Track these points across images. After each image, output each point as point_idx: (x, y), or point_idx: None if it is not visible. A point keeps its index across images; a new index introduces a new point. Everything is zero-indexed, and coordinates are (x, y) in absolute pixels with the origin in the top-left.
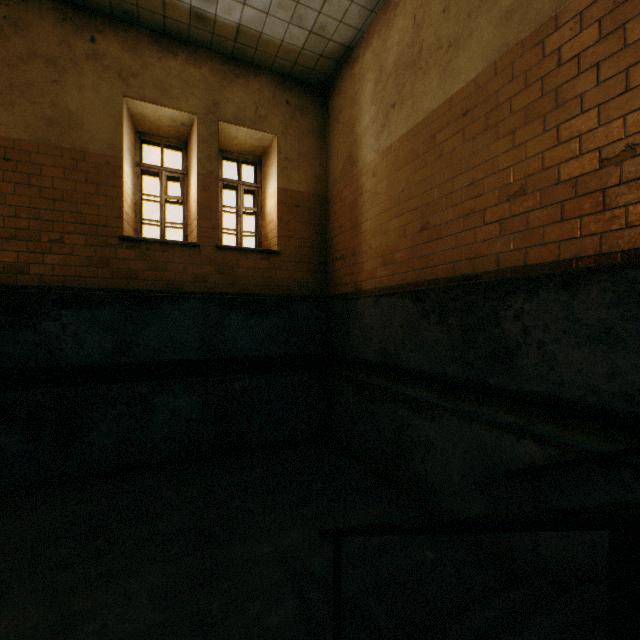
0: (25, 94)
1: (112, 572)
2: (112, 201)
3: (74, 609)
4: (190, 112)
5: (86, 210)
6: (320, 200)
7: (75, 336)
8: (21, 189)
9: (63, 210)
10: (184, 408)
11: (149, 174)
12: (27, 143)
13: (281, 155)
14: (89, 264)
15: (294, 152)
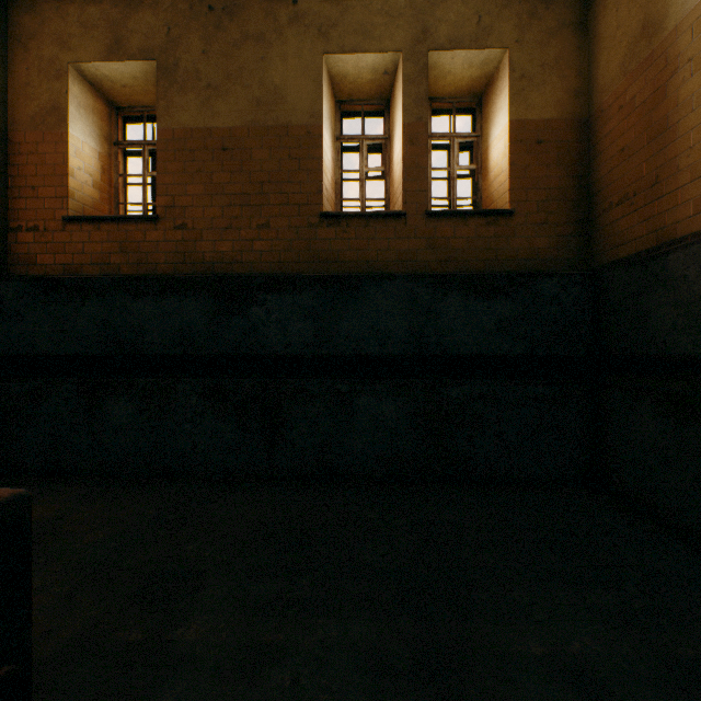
0: (238, 80)
1: (308, 601)
2: (312, 175)
3: (263, 639)
4: (394, 50)
5: (288, 189)
6: (576, 127)
7: (278, 323)
8: (235, 177)
9: (269, 193)
10: (388, 415)
11: (348, 150)
12: (240, 129)
13: (514, 74)
14: (291, 248)
15: (534, 65)
